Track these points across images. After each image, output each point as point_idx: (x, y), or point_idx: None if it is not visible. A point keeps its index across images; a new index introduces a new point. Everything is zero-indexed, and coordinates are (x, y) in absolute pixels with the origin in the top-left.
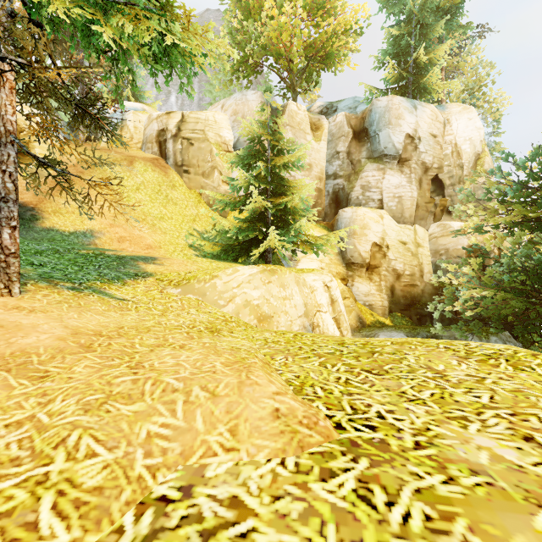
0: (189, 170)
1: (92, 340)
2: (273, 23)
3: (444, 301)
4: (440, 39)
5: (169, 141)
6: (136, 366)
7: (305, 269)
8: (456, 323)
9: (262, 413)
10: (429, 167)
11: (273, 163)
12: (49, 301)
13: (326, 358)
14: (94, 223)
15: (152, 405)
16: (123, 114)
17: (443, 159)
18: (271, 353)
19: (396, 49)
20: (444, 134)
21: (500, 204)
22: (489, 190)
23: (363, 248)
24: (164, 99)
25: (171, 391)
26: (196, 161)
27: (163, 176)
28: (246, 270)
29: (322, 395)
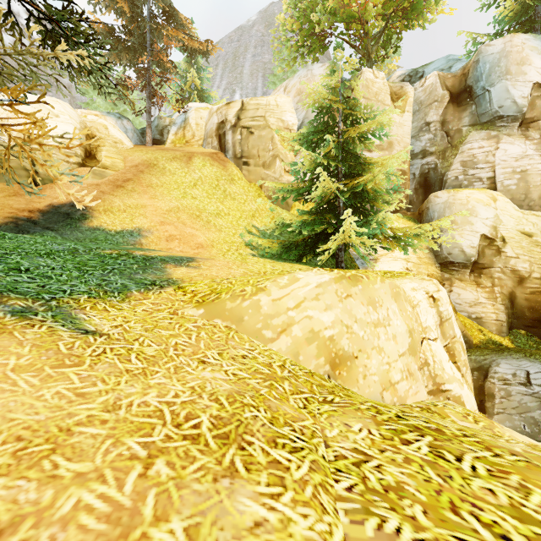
0: (248, 162)
1: None
2: None
3: None
4: None
5: (228, 133)
6: None
7: (394, 272)
8: None
9: None
10: None
11: (347, 136)
12: None
13: None
14: (144, 221)
15: None
16: (186, 113)
17: None
18: None
19: None
20: None
21: None
22: None
23: (466, 243)
24: (229, 98)
25: None
26: (256, 151)
27: (222, 170)
28: (310, 277)
29: None
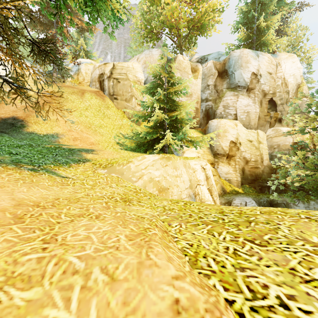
0: (117, 98)
1: (28, 211)
2: (168, 6)
3: (276, 177)
4: (273, 13)
5: (106, 80)
6: (50, 239)
7: (189, 157)
8: (285, 191)
9: (160, 306)
10: (267, 93)
11: (168, 91)
12: (10, 178)
13: (212, 226)
14: (59, 129)
15: (48, 291)
16: (79, 65)
17: (276, 88)
18: (168, 220)
19: (245, 20)
20: (276, 72)
21: (317, 115)
22: (309, 105)
23: (224, 144)
24: (104, 57)
25: (71, 273)
26: (122, 92)
27: (102, 101)
28: (150, 157)
29: (216, 270)
